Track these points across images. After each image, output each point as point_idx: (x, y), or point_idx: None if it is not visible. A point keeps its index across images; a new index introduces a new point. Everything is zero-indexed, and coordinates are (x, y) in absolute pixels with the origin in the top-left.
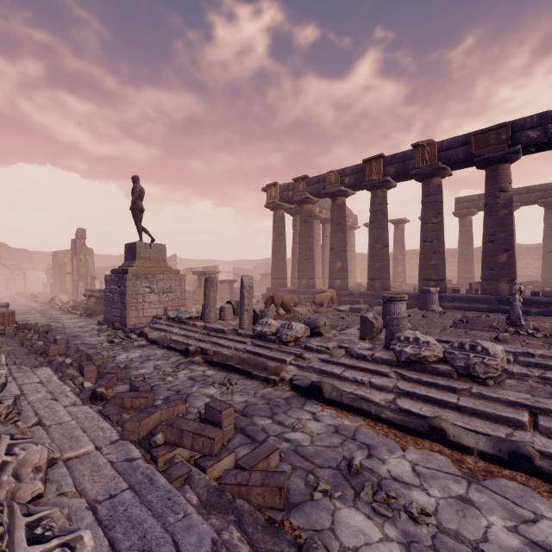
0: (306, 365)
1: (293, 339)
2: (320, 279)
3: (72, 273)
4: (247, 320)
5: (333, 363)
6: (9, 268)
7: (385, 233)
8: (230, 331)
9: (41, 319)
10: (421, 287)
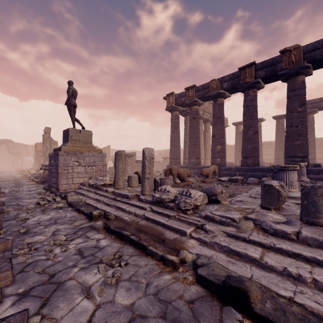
0: (210, 240)
1: (192, 207)
2: (203, 160)
3: (43, 156)
4: (148, 187)
5: (243, 240)
6: (13, 155)
7: (256, 122)
8: (133, 196)
9: (10, 185)
10: (287, 163)
